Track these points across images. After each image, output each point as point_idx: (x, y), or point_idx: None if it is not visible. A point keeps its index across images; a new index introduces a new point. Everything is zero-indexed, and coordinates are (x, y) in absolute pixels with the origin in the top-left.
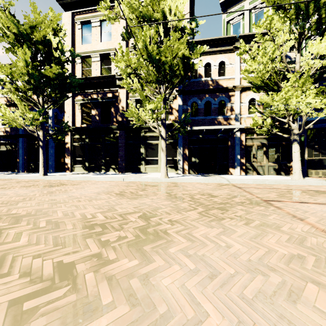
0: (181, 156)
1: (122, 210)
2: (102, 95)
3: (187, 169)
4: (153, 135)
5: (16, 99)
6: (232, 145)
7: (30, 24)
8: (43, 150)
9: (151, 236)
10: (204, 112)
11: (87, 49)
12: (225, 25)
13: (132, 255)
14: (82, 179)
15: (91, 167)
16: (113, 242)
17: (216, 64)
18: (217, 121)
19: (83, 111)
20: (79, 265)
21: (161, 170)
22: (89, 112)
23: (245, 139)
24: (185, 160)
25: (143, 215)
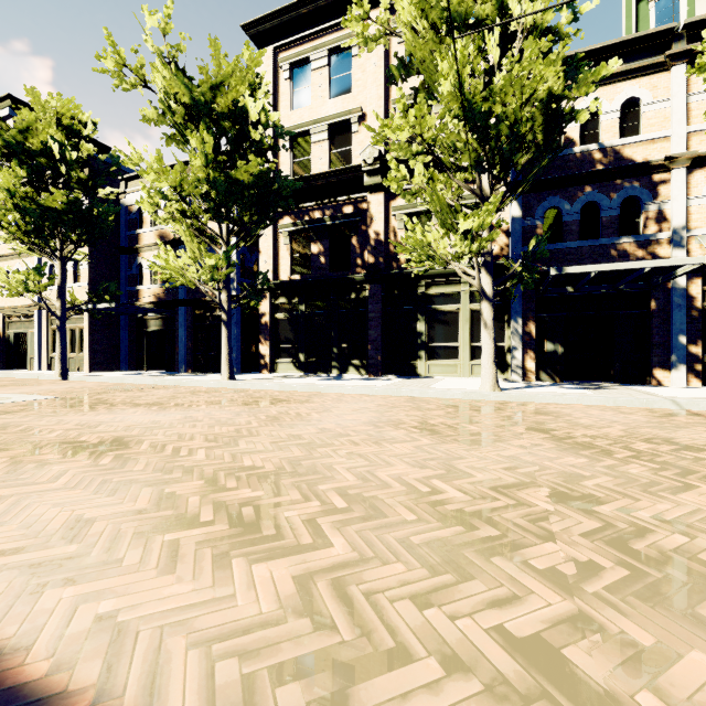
0: (517, 338)
1: (484, 475)
2: (333, 211)
3: (533, 371)
4: (446, 291)
5: (184, 232)
6: (662, 311)
7: (211, 82)
8: (228, 330)
9: (671, 571)
10: (579, 231)
11: (303, 119)
12: (634, 7)
13: (696, 638)
14: (307, 389)
15: (310, 363)
16: (577, 578)
17: (613, 109)
18: (616, 250)
19: (294, 247)
20: (570, 651)
21: (483, 373)
22: (306, 248)
23: (702, 292)
24: (529, 348)
25: (556, 494)
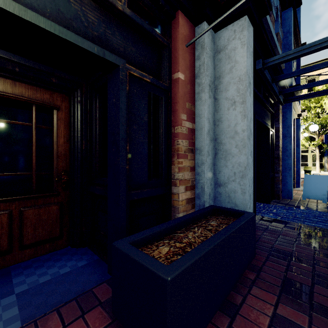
0: (326, 161)
1: None
2: None
3: None
4: (304, 150)
5: None
6: None
7: None
8: None
9: None
10: None
11: None
12: None
13: None
14: None
15: None
16: None
17: None
18: None
19: None
20: None
21: (316, 169)
22: None
23: None
24: None
25: None
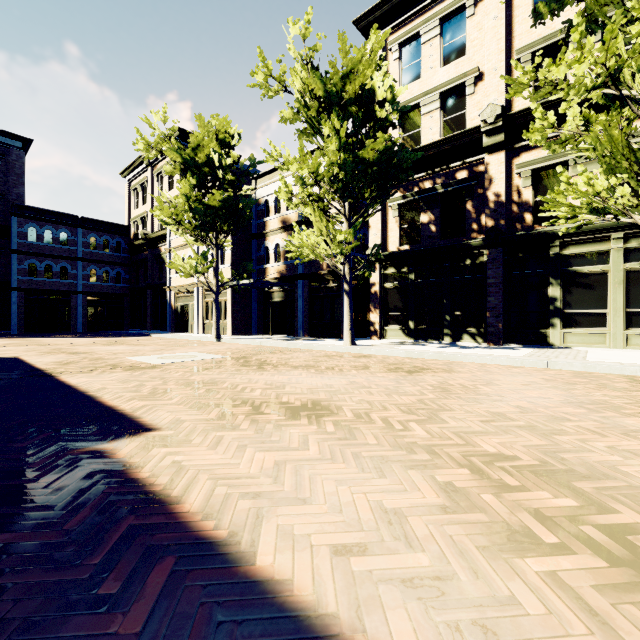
0: None
1: None
2: (444, 179)
3: None
4: (589, 250)
5: (314, 213)
6: None
7: (342, 72)
8: (349, 299)
9: None
10: None
11: (412, 93)
12: None
13: None
14: (436, 357)
15: (420, 330)
16: None
17: None
18: None
19: (403, 219)
20: None
21: None
22: (415, 219)
23: None
24: None
25: None
